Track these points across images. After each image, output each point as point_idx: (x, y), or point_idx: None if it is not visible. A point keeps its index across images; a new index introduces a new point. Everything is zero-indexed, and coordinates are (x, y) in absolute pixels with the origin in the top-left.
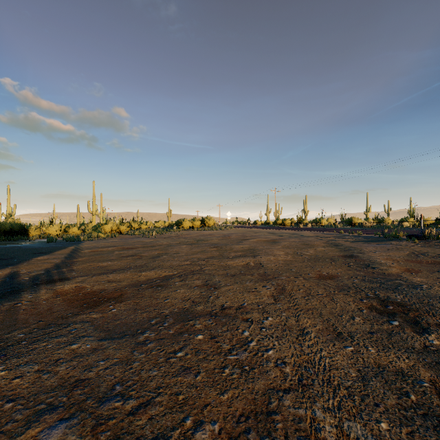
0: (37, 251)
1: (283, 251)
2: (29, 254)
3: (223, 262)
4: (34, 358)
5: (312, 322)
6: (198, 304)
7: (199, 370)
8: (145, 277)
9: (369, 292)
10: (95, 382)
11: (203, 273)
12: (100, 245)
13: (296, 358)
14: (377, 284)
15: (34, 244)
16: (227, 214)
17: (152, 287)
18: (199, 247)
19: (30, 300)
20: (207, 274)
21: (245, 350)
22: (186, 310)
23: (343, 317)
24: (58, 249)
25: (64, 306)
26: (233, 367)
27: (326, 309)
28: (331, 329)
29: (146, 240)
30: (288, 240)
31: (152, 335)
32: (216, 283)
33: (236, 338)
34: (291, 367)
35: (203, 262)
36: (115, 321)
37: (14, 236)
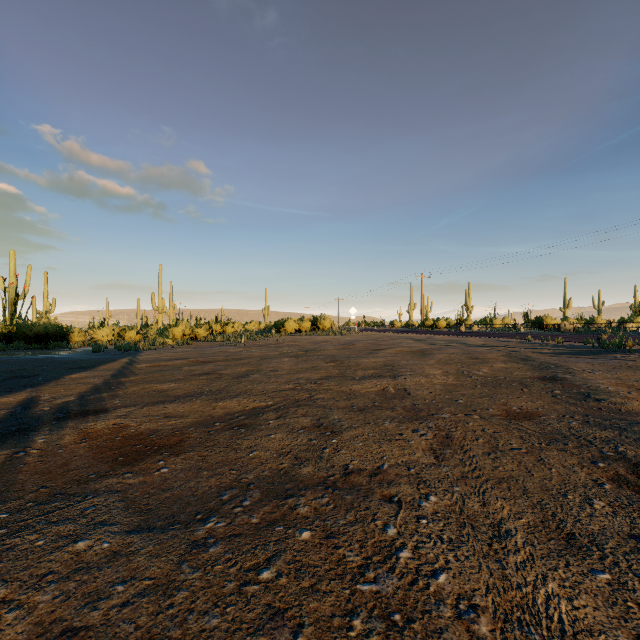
0: (74, 366)
1: (440, 368)
2: (62, 370)
3: (346, 387)
4: (6, 569)
5: (512, 508)
6: (304, 463)
7: (302, 620)
8: (222, 410)
9: (605, 447)
10: (96, 639)
11: (314, 404)
12: (165, 356)
13: (497, 597)
14: (615, 431)
15: (73, 354)
16: (351, 312)
17: (231, 428)
18: (309, 360)
19: (40, 446)
20: (320, 407)
21: (392, 572)
22: (284, 473)
23: (569, 500)
24: (105, 363)
25: (89, 459)
26: (369, 614)
27: (533, 480)
28: (551, 525)
29: (232, 350)
30: (445, 352)
31: (220, 525)
32: (334, 423)
33: (372, 540)
34: (489, 621)
35: (313, 385)
36: (163, 492)
37: (50, 342)
